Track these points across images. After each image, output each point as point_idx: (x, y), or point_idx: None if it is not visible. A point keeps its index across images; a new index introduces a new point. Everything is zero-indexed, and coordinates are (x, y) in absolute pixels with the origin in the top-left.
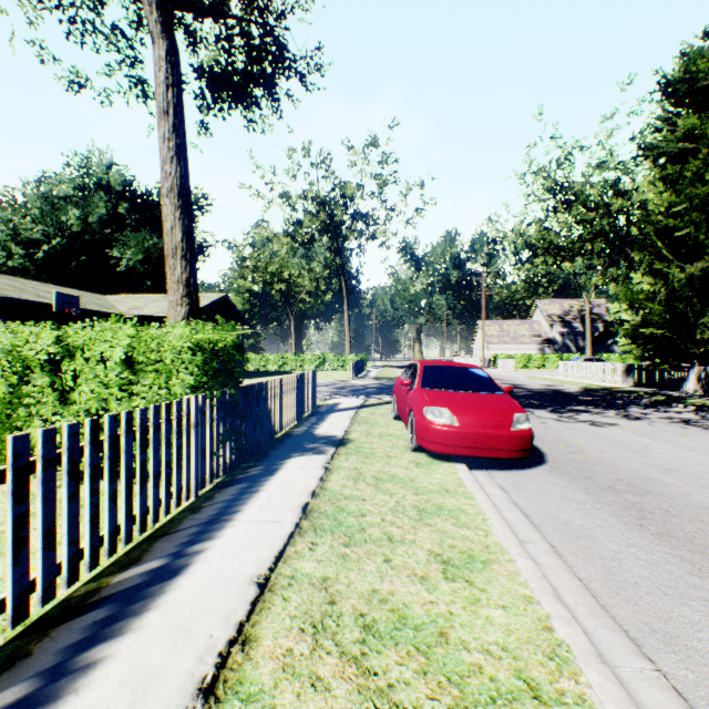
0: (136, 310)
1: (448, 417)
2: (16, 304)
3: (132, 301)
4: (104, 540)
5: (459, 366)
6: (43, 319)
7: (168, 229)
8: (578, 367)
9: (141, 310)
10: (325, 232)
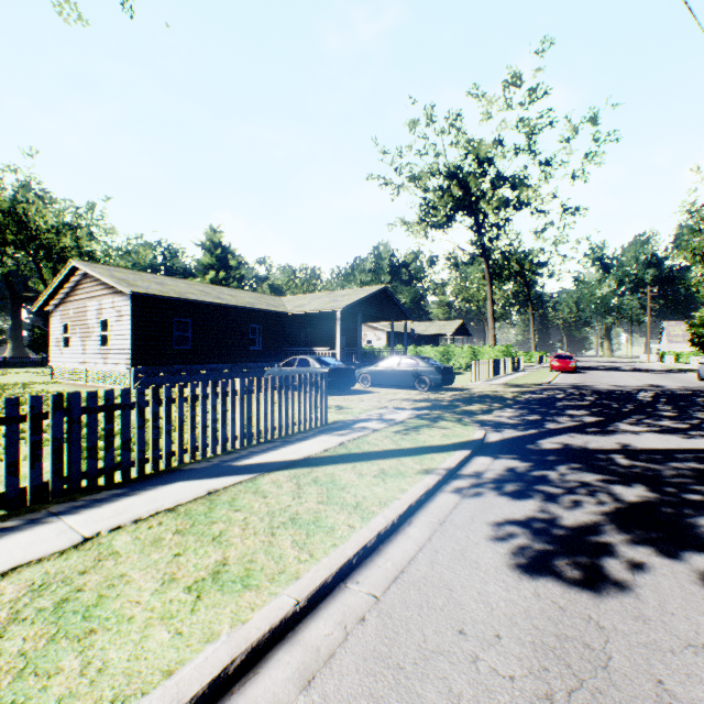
0: (425, 332)
1: (556, 363)
2: (398, 333)
3: (418, 327)
4: (506, 371)
5: (564, 354)
6: (402, 338)
7: (490, 324)
8: (696, 359)
9: (427, 332)
10: (516, 276)
